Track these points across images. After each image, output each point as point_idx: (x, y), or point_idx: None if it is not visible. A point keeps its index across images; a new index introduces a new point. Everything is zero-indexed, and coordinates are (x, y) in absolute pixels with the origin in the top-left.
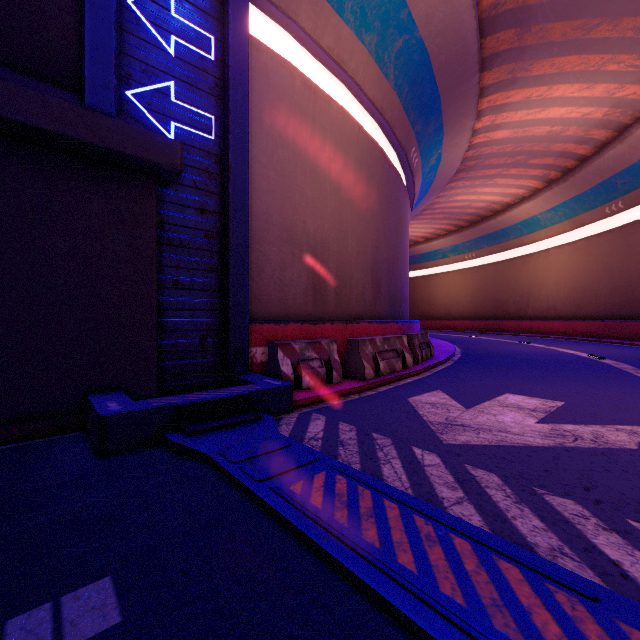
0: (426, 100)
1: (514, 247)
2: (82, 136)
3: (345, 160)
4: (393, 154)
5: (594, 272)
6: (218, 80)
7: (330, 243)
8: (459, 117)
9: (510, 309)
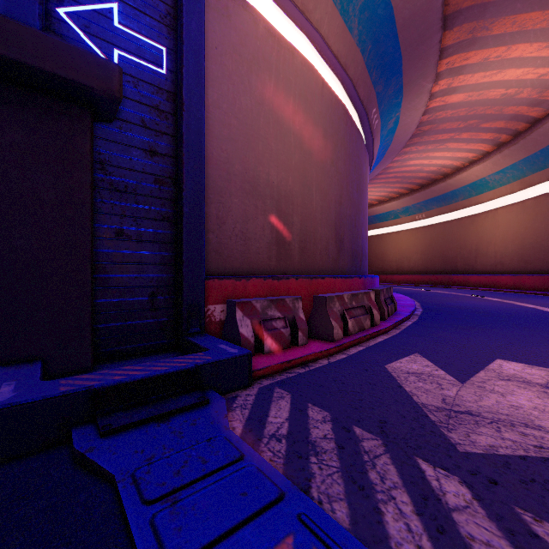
0: (388, 59)
1: (462, 207)
2: None
3: (309, 113)
4: (354, 115)
5: (543, 229)
6: (170, 8)
7: (294, 197)
8: (418, 79)
9: (458, 264)
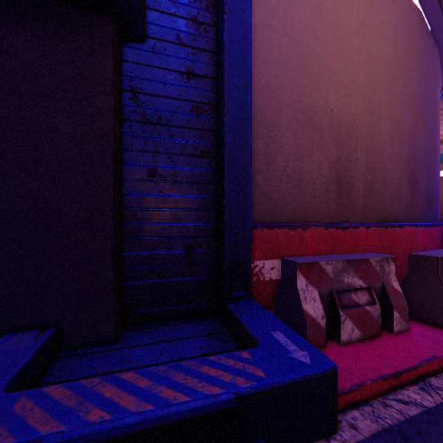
0: None
1: None
2: None
3: (377, 23)
4: None
5: None
6: None
7: (358, 126)
8: None
9: None
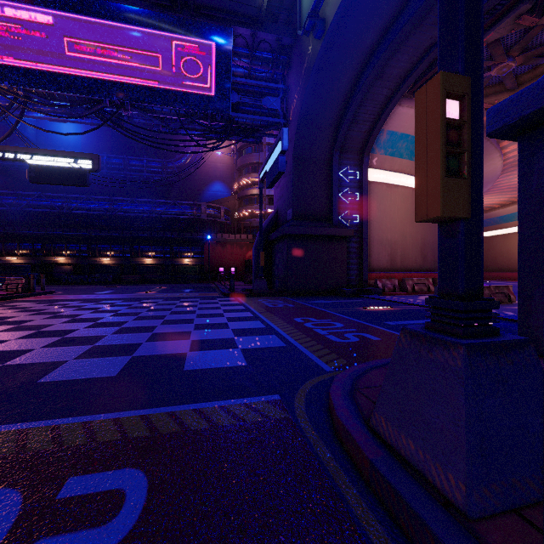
0: None
1: None
2: (335, 234)
3: (405, 206)
4: None
5: None
6: (359, 204)
7: (398, 242)
8: (484, 156)
9: None
